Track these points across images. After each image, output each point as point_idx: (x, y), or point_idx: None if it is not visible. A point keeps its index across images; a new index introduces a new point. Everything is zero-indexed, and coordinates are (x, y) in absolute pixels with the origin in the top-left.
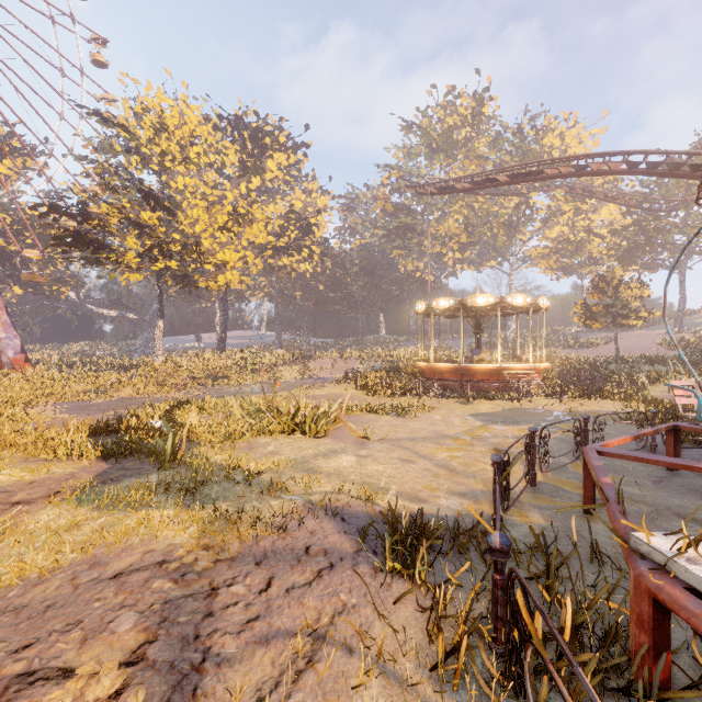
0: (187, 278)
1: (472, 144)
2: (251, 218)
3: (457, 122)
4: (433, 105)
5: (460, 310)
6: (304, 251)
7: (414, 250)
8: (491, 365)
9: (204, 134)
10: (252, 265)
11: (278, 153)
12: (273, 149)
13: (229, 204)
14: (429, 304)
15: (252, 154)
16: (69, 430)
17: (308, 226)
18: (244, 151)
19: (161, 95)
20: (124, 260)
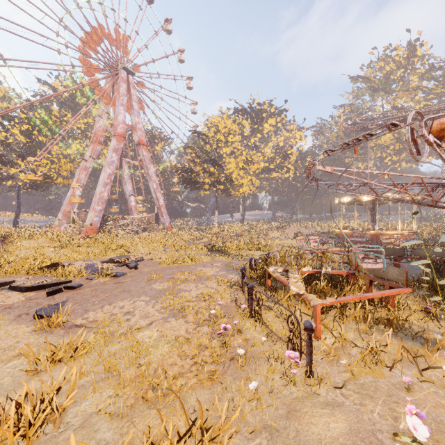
0: (226, 190)
1: (407, 78)
2: (254, 162)
3: (393, 67)
4: (374, 61)
5: (365, 201)
6: (284, 169)
7: (360, 157)
8: (372, 231)
9: (233, 128)
10: (255, 183)
11: (270, 119)
12: (267, 118)
13: (244, 157)
14: (339, 200)
15: (257, 122)
16: (198, 246)
17: (286, 155)
18: (252, 124)
19: (217, 118)
20: (204, 187)
